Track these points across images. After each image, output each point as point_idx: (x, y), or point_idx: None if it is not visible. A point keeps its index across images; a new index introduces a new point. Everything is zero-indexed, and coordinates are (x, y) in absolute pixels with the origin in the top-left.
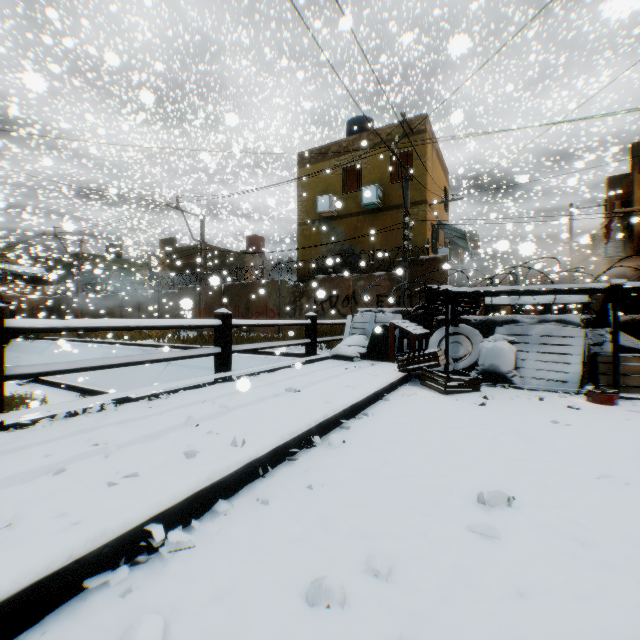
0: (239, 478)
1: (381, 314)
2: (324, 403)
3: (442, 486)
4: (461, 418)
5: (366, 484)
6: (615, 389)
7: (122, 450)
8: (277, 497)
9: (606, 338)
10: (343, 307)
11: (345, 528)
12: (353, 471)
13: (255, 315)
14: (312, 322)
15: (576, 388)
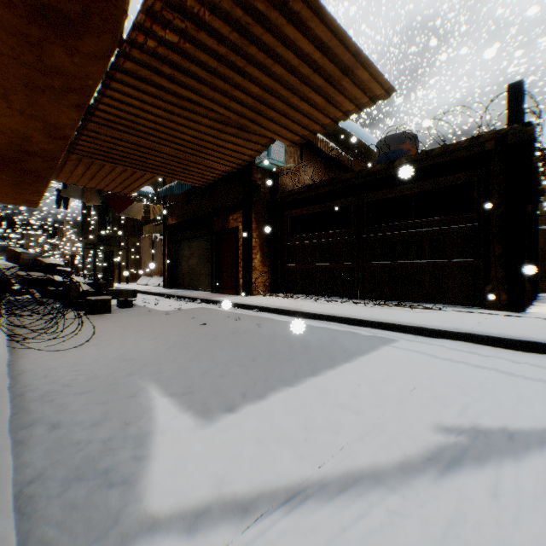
0: None
1: None
2: None
3: None
4: None
5: None
6: None
7: None
8: None
9: None
10: None
11: None
12: None
13: None
14: None
15: None
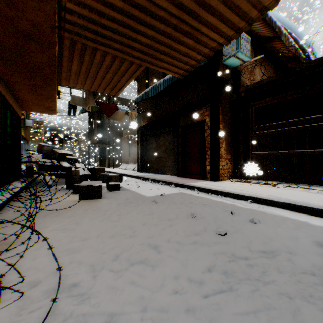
0: None
1: None
2: None
3: None
4: None
5: None
6: None
7: None
8: None
9: None
10: None
11: None
12: None
13: None
14: None
15: None
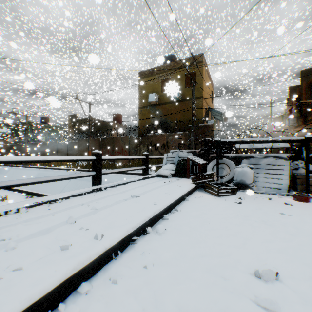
0: (98, 263)
1: (182, 153)
2: (153, 205)
3: (230, 263)
4: (230, 212)
5: (181, 263)
6: (307, 193)
7: (19, 244)
8: (123, 276)
9: (299, 166)
10: (161, 149)
11: (170, 305)
12: (172, 252)
13: (117, 153)
14: (146, 157)
15: (286, 192)
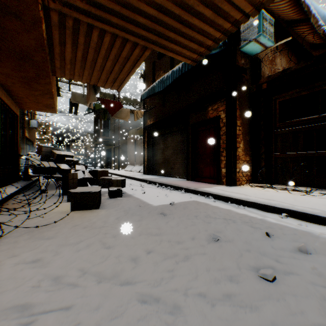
0: None
1: None
2: None
3: None
4: None
5: None
6: None
7: None
8: None
9: None
10: None
11: None
12: None
13: None
14: None
15: None
